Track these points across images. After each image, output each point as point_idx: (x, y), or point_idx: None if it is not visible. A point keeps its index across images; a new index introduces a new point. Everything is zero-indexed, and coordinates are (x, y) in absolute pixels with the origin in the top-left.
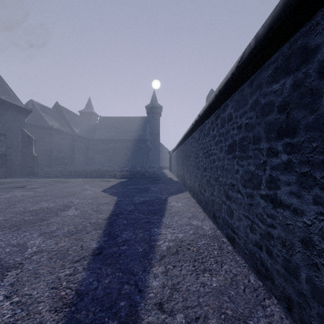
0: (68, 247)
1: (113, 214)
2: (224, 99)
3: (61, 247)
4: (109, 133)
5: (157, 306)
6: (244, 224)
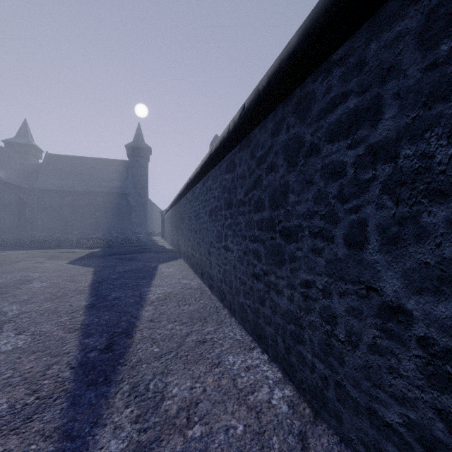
0: (56, 307)
1: (94, 282)
2: (207, 172)
3: (48, 308)
4: (64, 181)
5: (149, 321)
6: (217, 270)
